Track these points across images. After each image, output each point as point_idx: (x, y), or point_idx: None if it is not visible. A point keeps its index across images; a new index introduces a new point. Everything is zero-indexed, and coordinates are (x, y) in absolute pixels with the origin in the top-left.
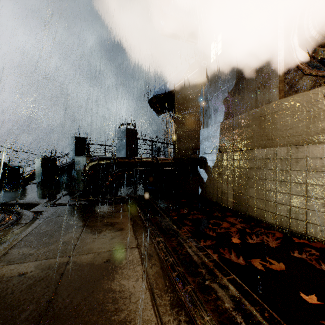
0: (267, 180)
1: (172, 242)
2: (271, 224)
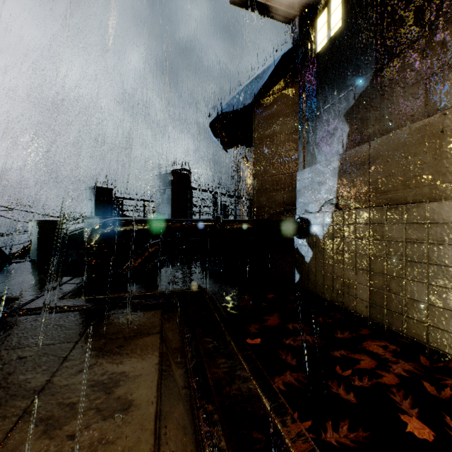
0: None
1: None
2: None
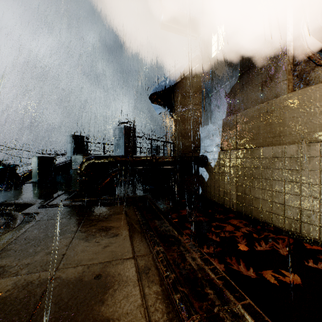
0: (274, 180)
1: (173, 253)
2: (279, 228)
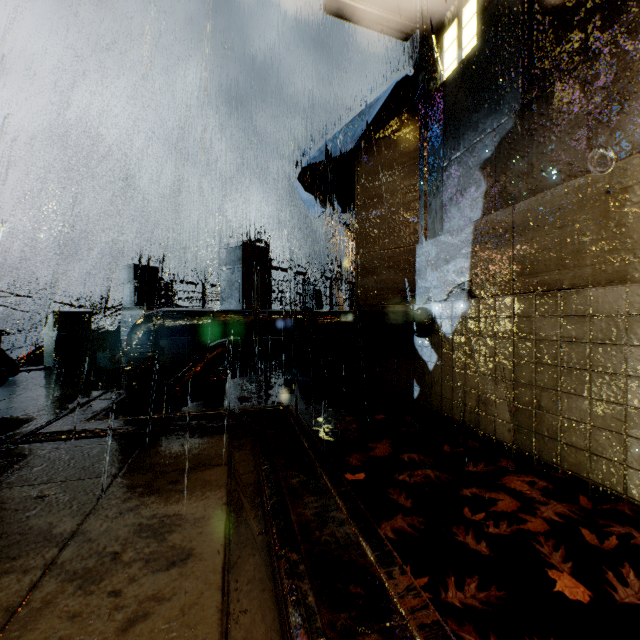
0: (634, 376)
1: None
2: None
